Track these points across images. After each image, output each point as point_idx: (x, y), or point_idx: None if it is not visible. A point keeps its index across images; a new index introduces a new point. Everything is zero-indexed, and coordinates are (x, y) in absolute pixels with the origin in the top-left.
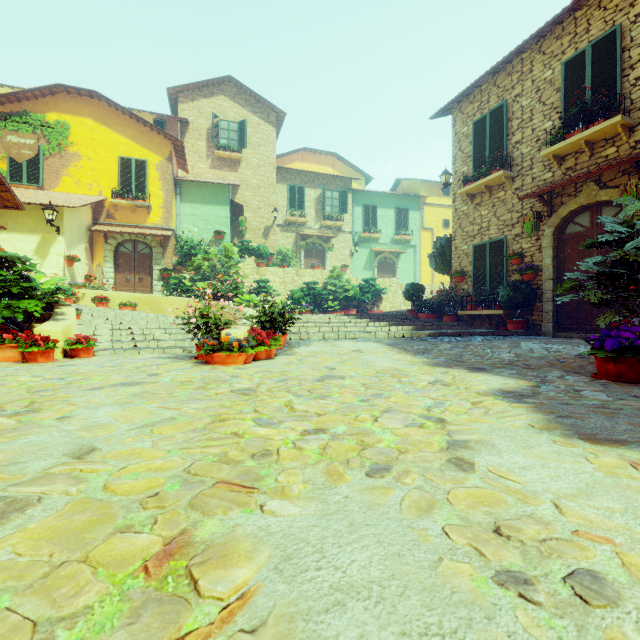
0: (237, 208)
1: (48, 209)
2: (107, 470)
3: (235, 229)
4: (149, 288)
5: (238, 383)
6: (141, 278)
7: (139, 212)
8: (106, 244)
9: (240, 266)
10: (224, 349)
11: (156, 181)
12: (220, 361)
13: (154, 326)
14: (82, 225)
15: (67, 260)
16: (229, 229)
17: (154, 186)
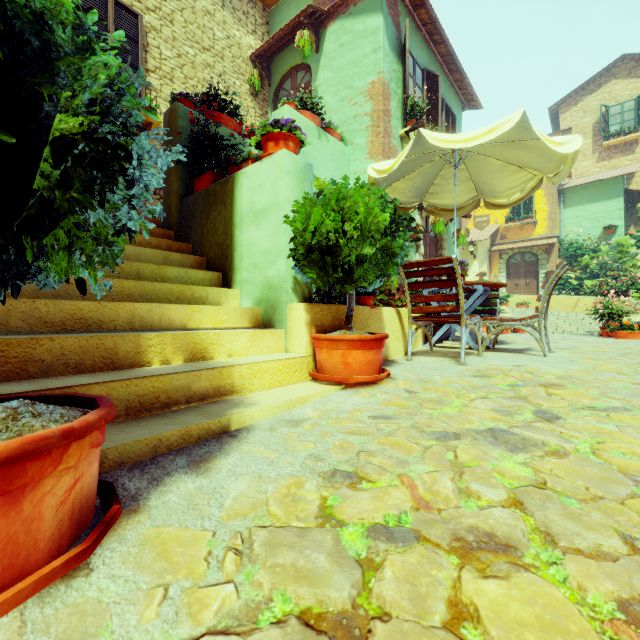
0: (633, 195)
1: (470, 245)
2: (588, 349)
3: (630, 217)
4: (534, 289)
5: (639, 343)
6: (527, 282)
7: (526, 228)
8: (500, 259)
9: (638, 258)
10: (626, 328)
11: (541, 198)
12: (622, 336)
13: (553, 318)
14: (485, 249)
15: (479, 276)
16: (622, 221)
17: (539, 203)
